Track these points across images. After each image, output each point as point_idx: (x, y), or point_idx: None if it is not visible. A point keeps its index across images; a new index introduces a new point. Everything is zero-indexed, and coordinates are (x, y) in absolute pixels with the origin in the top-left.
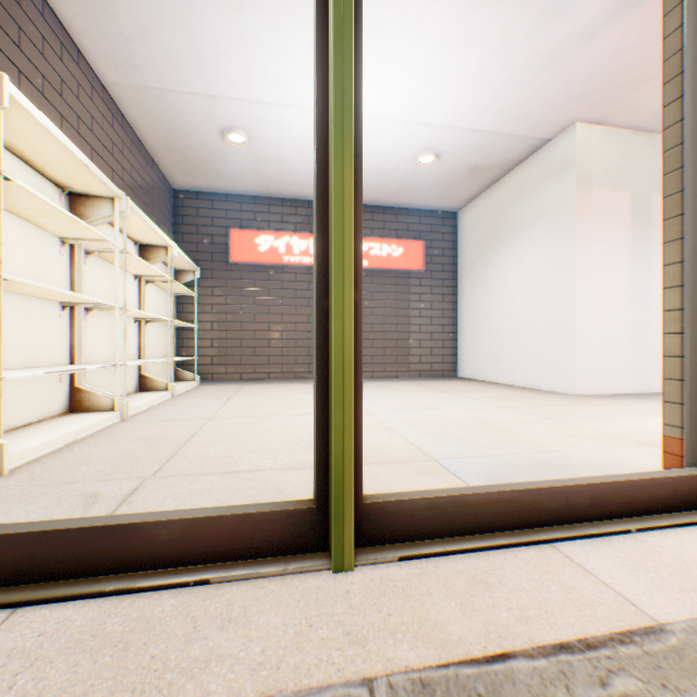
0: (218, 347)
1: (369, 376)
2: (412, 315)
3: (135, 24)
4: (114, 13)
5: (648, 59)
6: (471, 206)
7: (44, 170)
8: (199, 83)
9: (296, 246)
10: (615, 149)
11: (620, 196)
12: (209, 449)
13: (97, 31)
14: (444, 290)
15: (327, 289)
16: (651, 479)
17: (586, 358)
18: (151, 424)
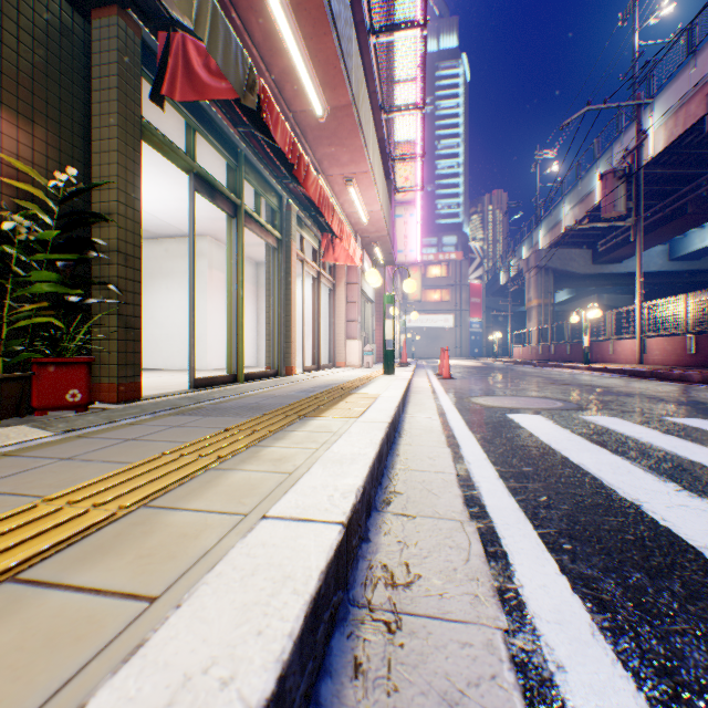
0: None
1: None
2: None
3: None
4: None
5: None
6: None
7: None
8: None
9: None
10: (222, 253)
11: (223, 276)
12: None
13: None
14: None
15: (238, 329)
16: (271, 370)
17: (212, 352)
18: None
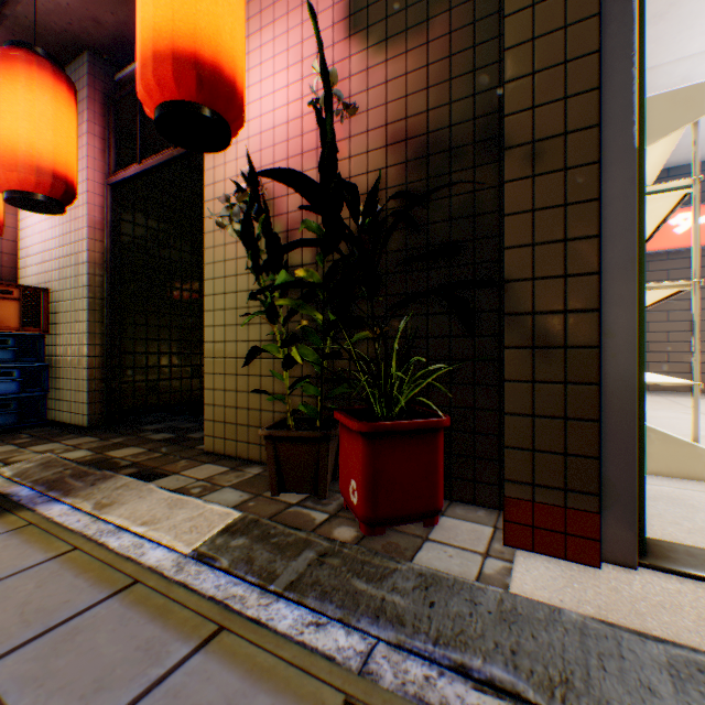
0: None
1: None
2: None
3: (660, 4)
4: None
5: None
6: None
7: None
8: (698, 41)
9: None
10: None
11: None
12: None
13: None
14: None
15: None
16: None
17: None
18: (701, 439)
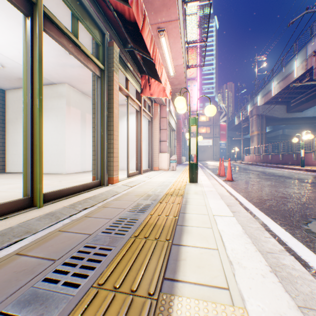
0: None
1: None
2: None
3: None
4: None
5: (87, 79)
6: (16, 91)
7: None
8: None
9: None
10: (78, 96)
11: (79, 111)
12: None
13: None
14: None
15: (33, 144)
16: (92, 182)
17: (70, 161)
18: None
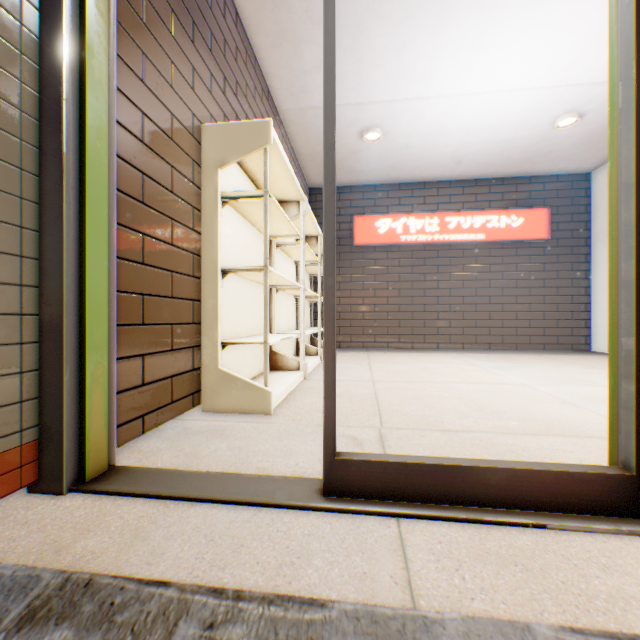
0: (343, 320)
1: (485, 347)
2: (533, 286)
3: (314, 58)
4: (300, 54)
5: None
6: None
7: (261, 186)
8: (352, 95)
9: (412, 226)
10: None
11: None
12: (403, 408)
13: (284, 71)
14: (573, 258)
15: None
16: None
17: None
18: None
